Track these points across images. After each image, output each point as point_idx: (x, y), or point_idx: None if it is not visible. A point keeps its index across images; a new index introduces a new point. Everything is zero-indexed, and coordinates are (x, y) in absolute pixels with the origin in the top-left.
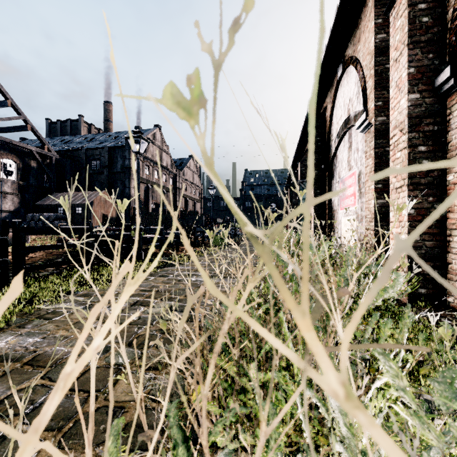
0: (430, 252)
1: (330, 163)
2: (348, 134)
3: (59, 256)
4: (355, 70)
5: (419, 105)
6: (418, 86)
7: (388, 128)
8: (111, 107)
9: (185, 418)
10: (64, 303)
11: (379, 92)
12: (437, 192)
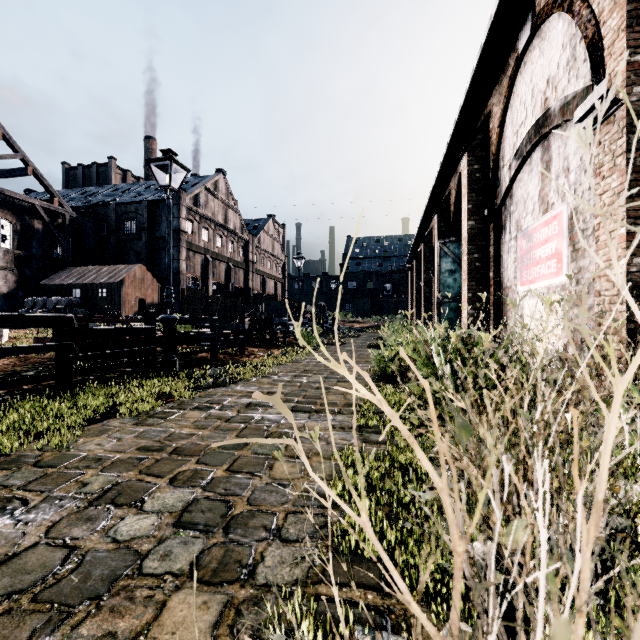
0: None
1: (497, 207)
2: (542, 148)
3: (36, 366)
4: (563, 19)
5: None
6: None
7: None
8: (154, 145)
9: None
10: None
11: (638, 34)
12: None
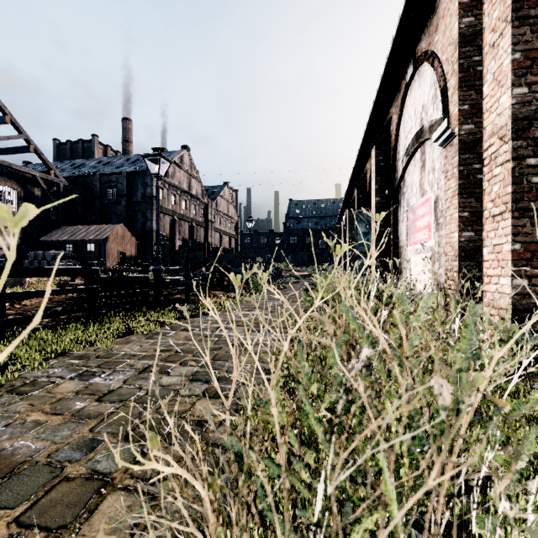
0: None
1: (396, 188)
2: (421, 151)
3: (60, 304)
4: (430, 68)
5: (528, 102)
6: (526, 76)
7: (477, 139)
8: (130, 125)
9: None
10: (51, 368)
11: (465, 92)
12: None
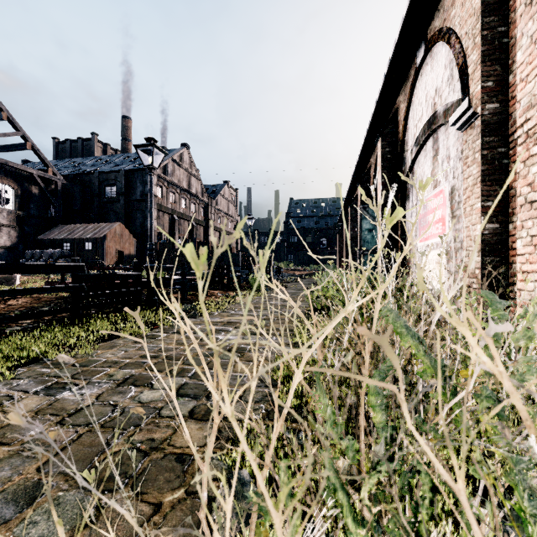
0: None
1: (403, 181)
2: (433, 139)
3: (48, 303)
4: (445, 47)
5: None
6: None
7: (503, 119)
8: (130, 123)
9: None
10: (16, 379)
11: (489, 67)
12: None
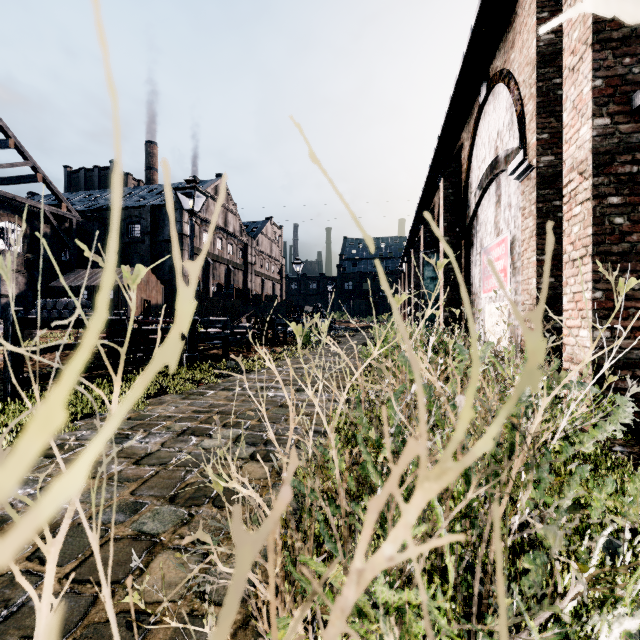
0: (626, 355)
1: (467, 226)
2: (496, 183)
3: None
4: (506, 89)
5: (610, 135)
6: (607, 106)
7: (558, 172)
8: (155, 149)
9: (255, 635)
10: (78, 431)
11: (544, 119)
12: (637, 265)
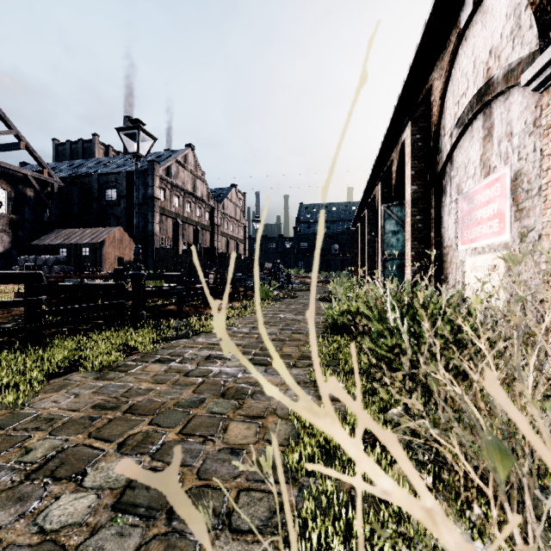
0: None
1: (438, 172)
2: (483, 115)
3: (15, 318)
4: None
5: None
6: None
7: None
8: None
9: None
10: None
11: None
12: None
